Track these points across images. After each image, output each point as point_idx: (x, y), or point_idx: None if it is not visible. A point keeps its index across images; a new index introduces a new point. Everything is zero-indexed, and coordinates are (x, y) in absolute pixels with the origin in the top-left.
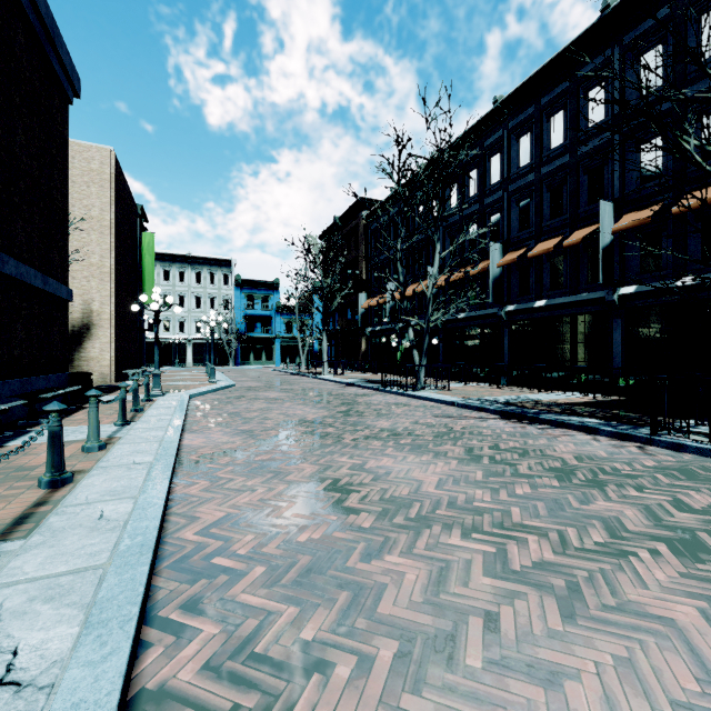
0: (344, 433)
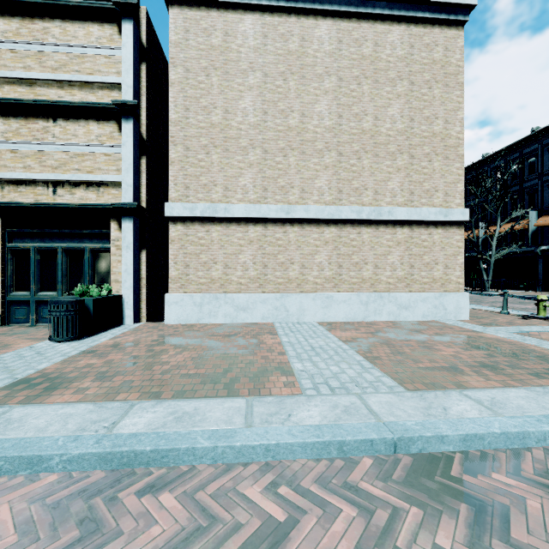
0: (480, 301)
